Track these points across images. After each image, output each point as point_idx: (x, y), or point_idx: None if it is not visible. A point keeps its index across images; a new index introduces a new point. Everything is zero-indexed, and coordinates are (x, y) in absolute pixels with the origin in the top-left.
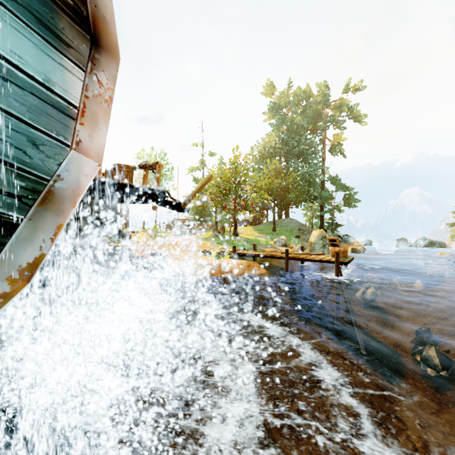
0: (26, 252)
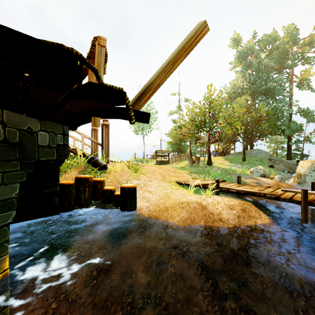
0: None
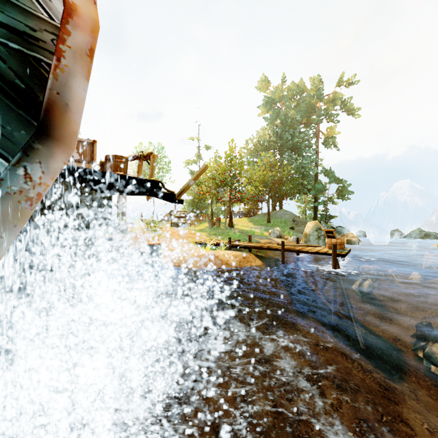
0: None
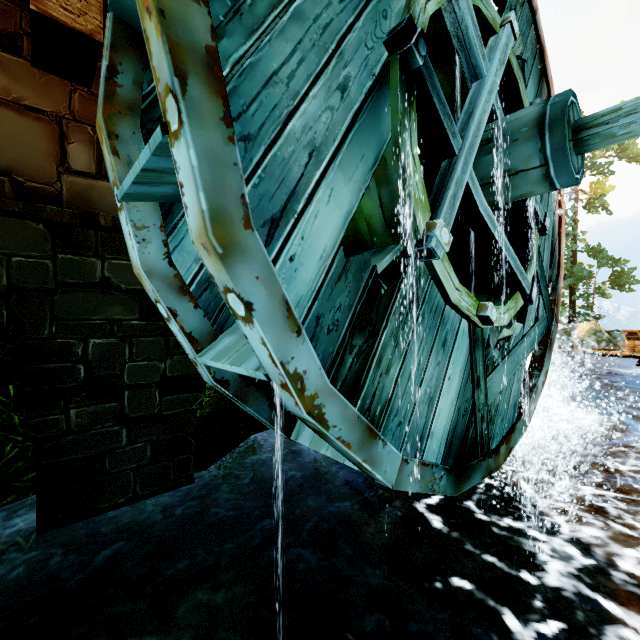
0: (555, 327)
